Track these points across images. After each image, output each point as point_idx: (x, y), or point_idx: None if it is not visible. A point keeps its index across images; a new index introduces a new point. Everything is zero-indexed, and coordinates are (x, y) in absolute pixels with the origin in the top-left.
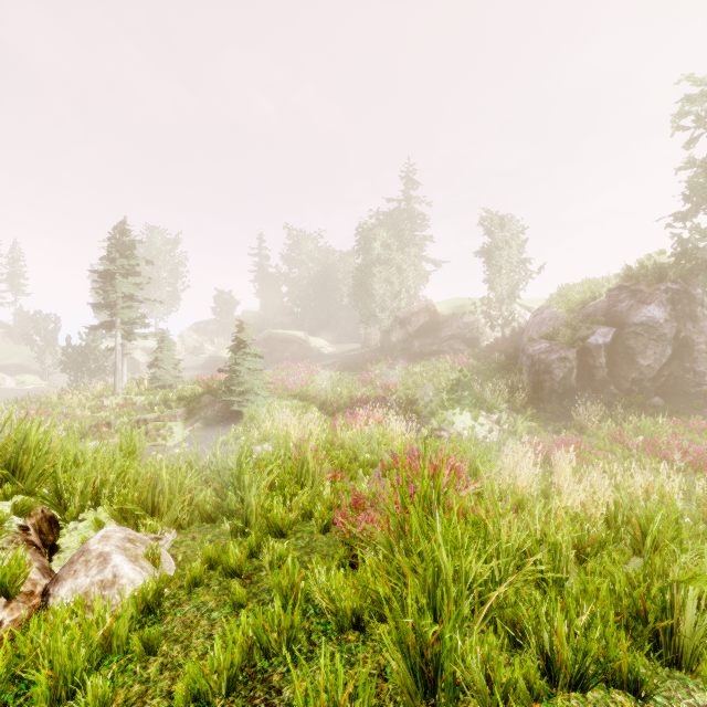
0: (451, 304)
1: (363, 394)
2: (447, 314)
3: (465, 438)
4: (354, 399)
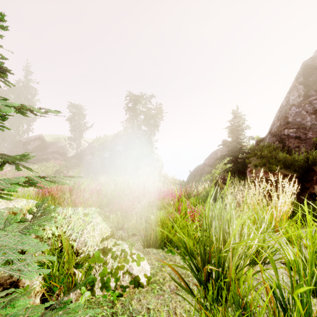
0: (52, 137)
1: None
2: (51, 141)
3: None
4: None
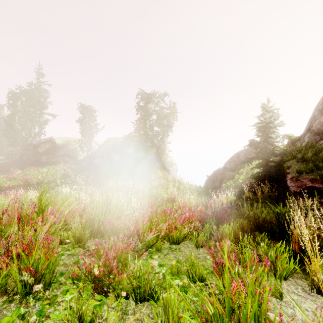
0: (63, 139)
1: (10, 185)
2: (61, 144)
3: (64, 193)
4: (3, 188)
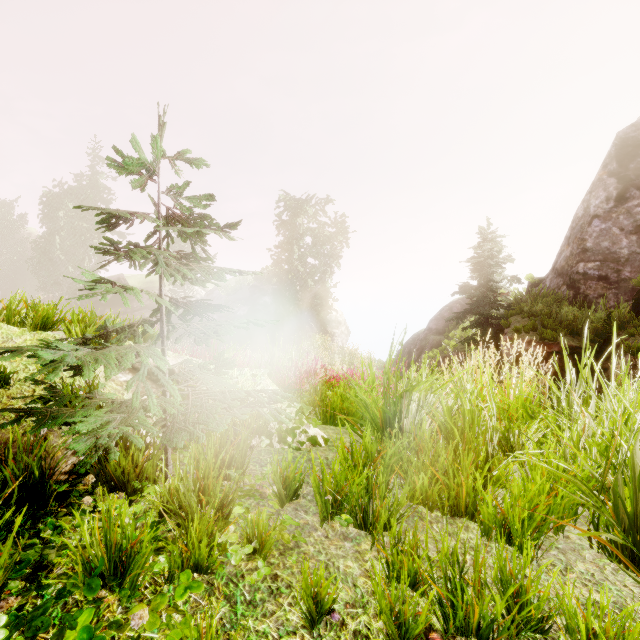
0: (141, 279)
1: None
2: (139, 287)
3: None
4: None
